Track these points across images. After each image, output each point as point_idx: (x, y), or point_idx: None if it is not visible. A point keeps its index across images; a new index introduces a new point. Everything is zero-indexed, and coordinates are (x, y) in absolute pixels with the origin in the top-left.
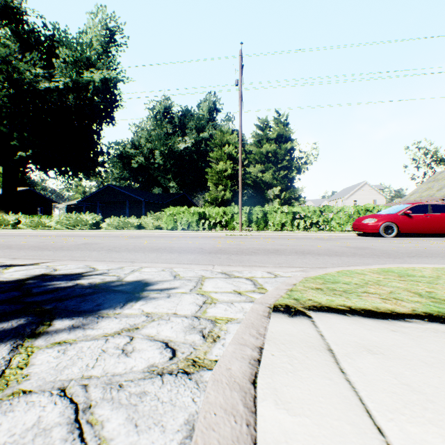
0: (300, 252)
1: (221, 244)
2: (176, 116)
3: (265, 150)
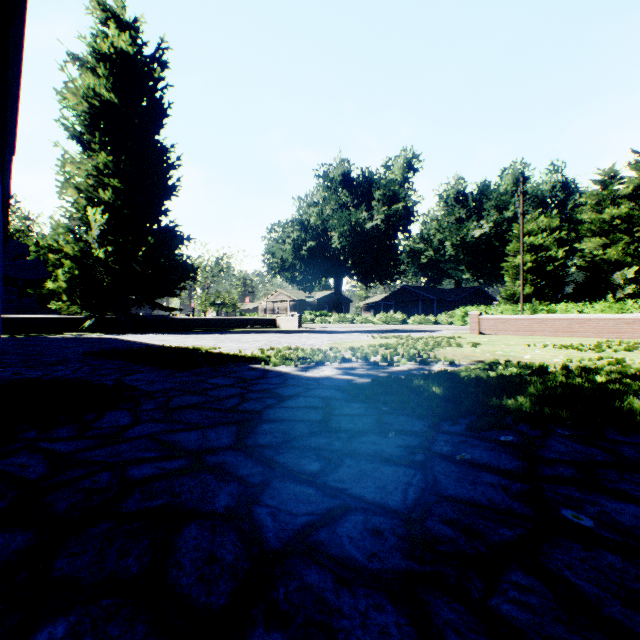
0: None
1: None
2: (470, 199)
3: (607, 216)
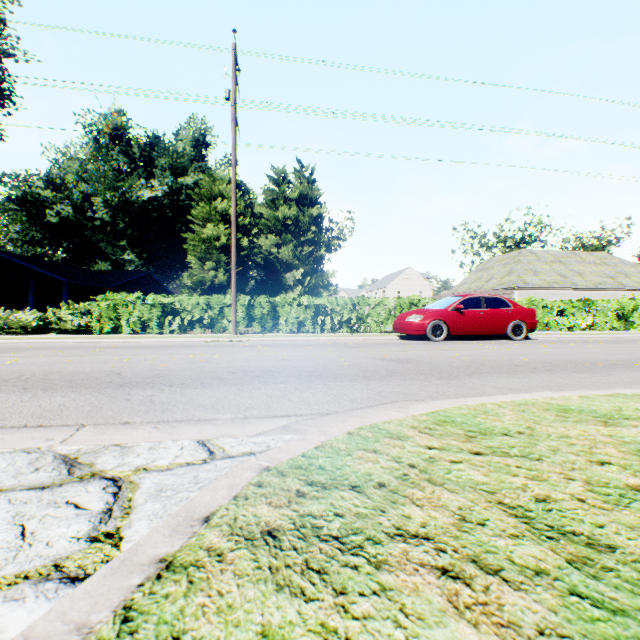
0: (306, 375)
1: (174, 361)
2: (137, 144)
3: (282, 215)
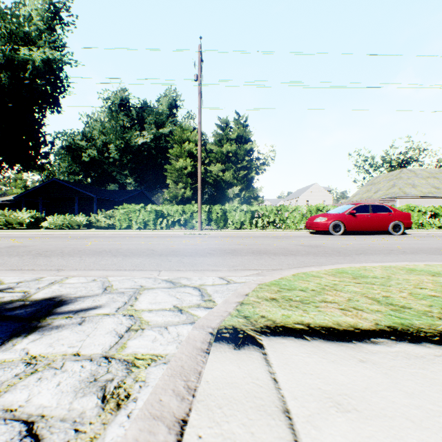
0: (256, 252)
1: (176, 244)
2: (134, 109)
3: (226, 150)
